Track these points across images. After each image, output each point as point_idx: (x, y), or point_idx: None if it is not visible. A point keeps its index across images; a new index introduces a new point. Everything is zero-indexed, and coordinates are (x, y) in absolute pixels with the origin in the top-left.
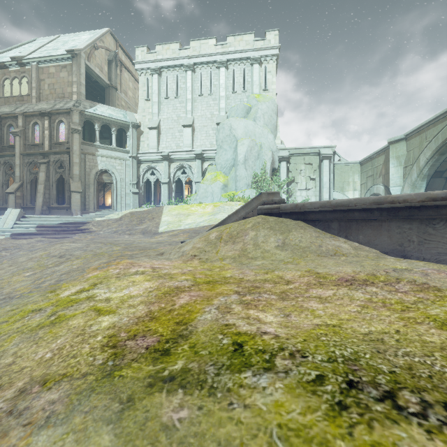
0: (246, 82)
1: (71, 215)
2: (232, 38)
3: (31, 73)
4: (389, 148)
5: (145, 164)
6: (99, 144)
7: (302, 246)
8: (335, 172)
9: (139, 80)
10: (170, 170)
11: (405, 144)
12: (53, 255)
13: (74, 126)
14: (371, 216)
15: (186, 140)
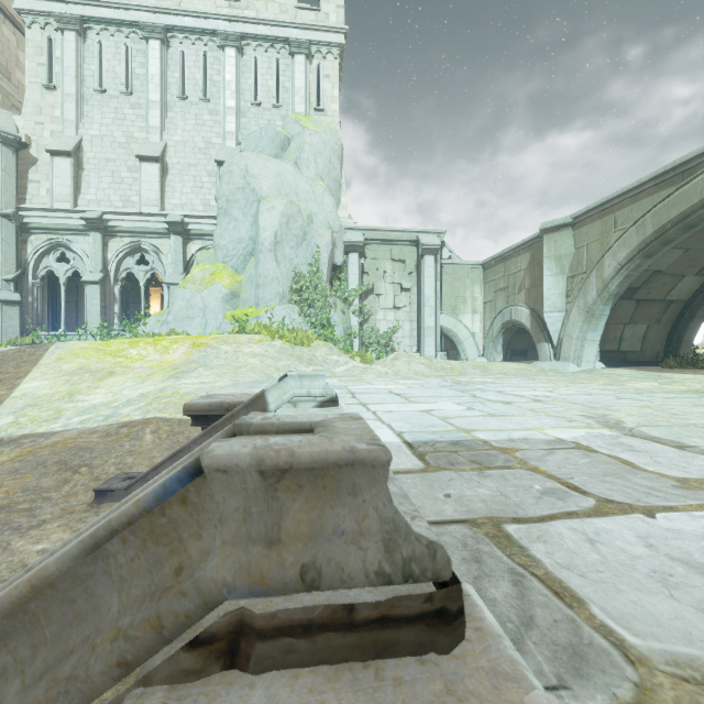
0: (280, 88)
1: None
2: None
3: None
4: (539, 241)
5: (42, 235)
6: None
7: None
8: (443, 279)
9: (26, 38)
10: (108, 253)
11: (571, 235)
12: None
13: None
14: None
15: (145, 190)
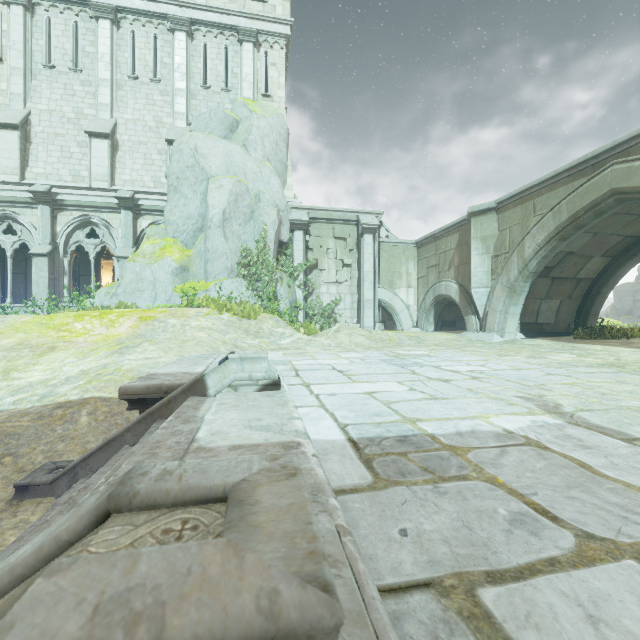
0: (229, 73)
1: None
2: None
3: None
4: (466, 223)
5: None
6: None
7: None
8: (381, 256)
9: None
10: (57, 226)
11: (496, 219)
12: None
13: None
14: None
15: (95, 166)
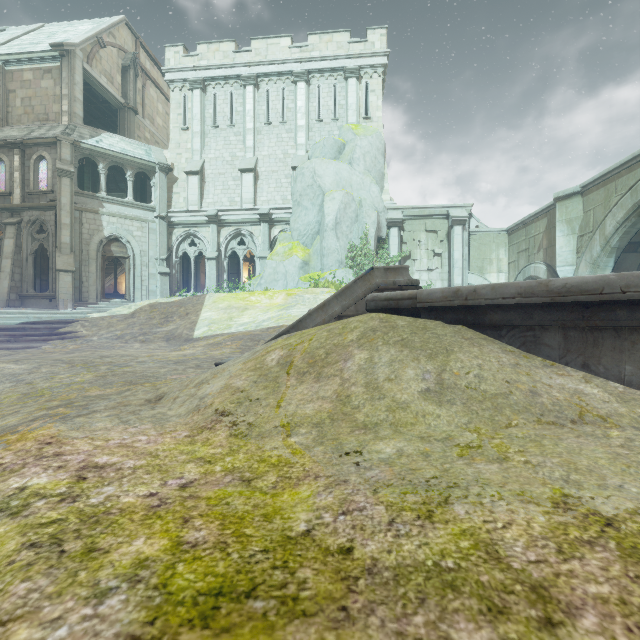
0: (337, 106)
1: (56, 308)
2: (317, 37)
3: None
4: (554, 208)
5: (181, 229)
6: (105, 195)
7: (489, 393)
8: (471, 245)
9: (171, 98)
10: (220, 238)
11: (581, 202)
12: None
13: (62, 165)
14: None
15: (244, 193)
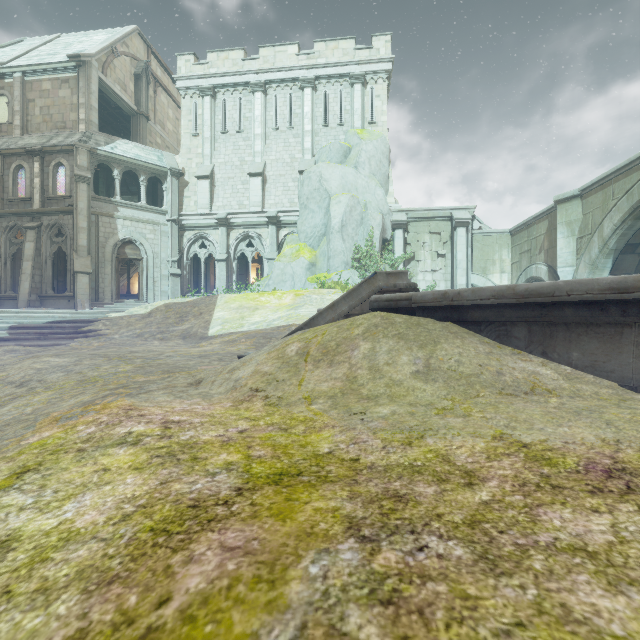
0: (343, 111)
1: (75, 308)
2: (323, 44)
3: (14, 90)
4: (555, 210)
5: (191, 231)
6: (120, 200)
7: (465, 374)
8: (474, 246)
9: (182, 105)
10: (230, 240)
11: (580, 204)
12: (10, 380)
13: (80, 171)
14: (603, 316)
15: (253, 196)
